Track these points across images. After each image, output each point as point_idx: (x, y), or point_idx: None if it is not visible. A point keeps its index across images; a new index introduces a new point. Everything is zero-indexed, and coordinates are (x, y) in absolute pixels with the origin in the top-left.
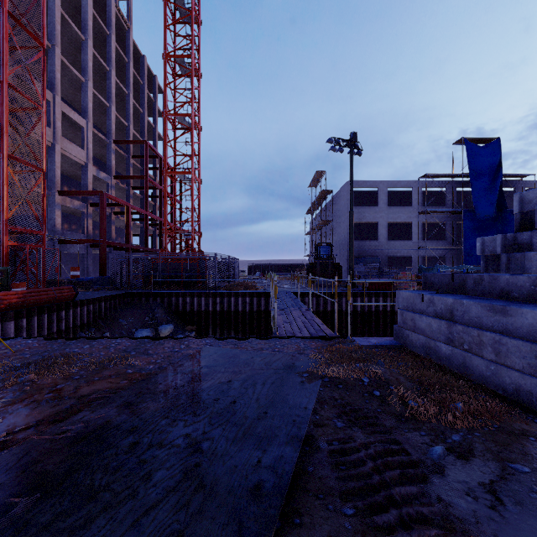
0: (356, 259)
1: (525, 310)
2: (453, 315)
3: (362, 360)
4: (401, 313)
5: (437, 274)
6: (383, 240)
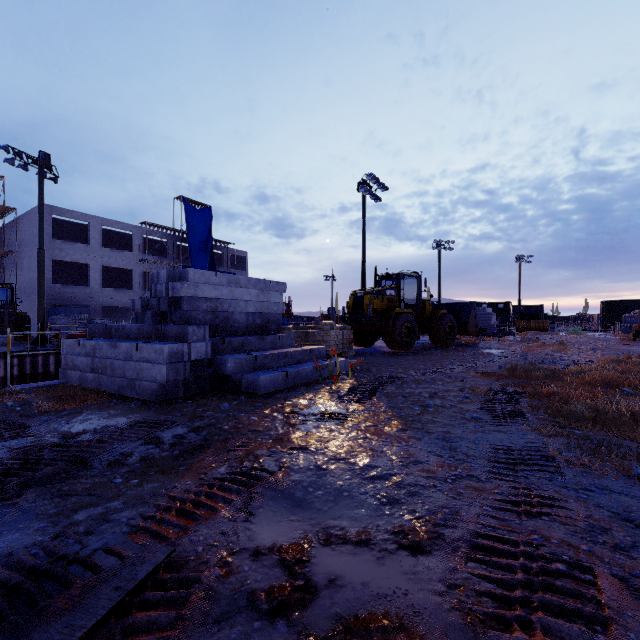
0: (55, 308)
1: (123, 344)
2: (95, 352)
3: (13, 394)
4: (65, 357)
5: (97, 325)
6: (96, 286)
